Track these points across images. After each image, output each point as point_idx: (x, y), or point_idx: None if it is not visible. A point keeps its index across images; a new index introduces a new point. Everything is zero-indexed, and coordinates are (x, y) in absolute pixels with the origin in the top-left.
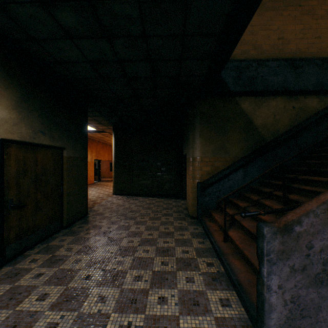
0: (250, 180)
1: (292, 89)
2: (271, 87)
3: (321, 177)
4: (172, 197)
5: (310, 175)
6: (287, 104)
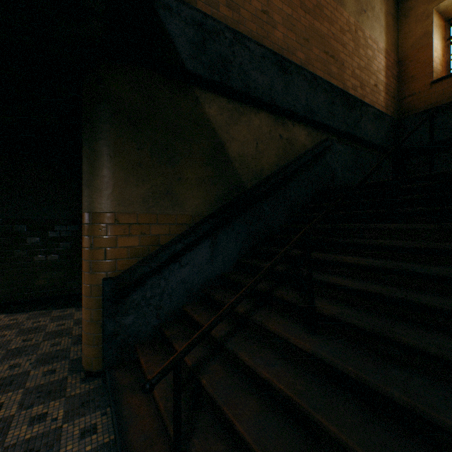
0: (223, 261)
1: (280, 104)
2: (254, 90)
3: (342, 253)
4: (57, 304)
5: (322, 249)
6: (273, 128)
